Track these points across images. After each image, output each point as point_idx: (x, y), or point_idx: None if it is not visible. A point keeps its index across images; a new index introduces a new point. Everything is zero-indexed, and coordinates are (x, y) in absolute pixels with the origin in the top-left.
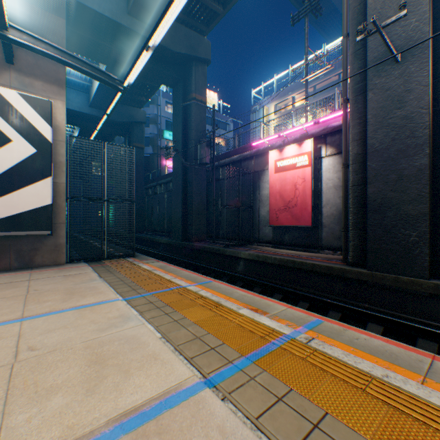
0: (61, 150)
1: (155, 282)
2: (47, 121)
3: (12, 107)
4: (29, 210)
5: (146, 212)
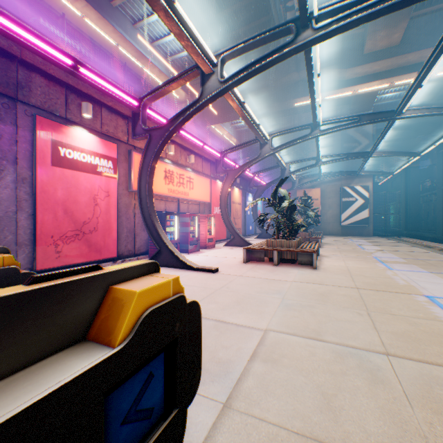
0: (369, 198)
1: (401, 240)
2: (366, 192)
3: (357, 191)
4: (361, 219)
5: (420, 215)
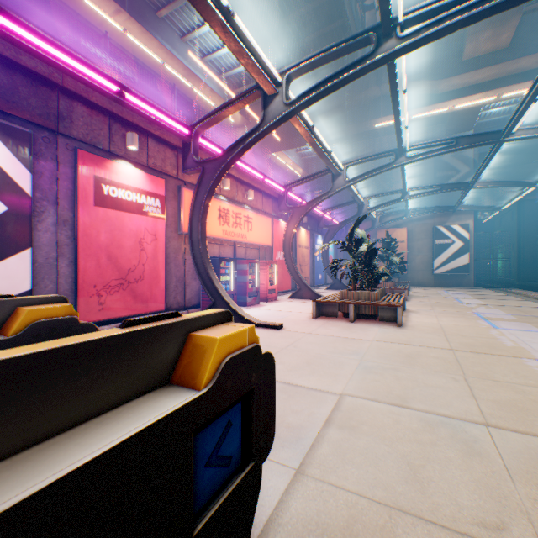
0: (470, 240)
1: (512, 292)
2: (466, 232)
3: (454, 231)
4: (459, 265)
5: (537, 261)
